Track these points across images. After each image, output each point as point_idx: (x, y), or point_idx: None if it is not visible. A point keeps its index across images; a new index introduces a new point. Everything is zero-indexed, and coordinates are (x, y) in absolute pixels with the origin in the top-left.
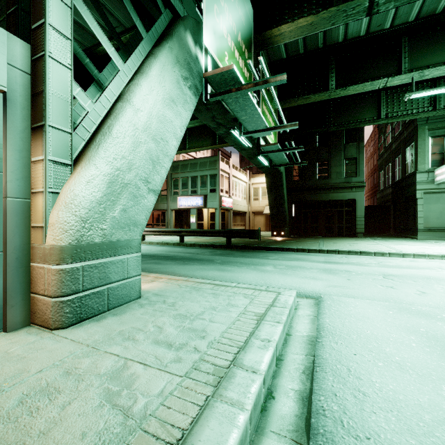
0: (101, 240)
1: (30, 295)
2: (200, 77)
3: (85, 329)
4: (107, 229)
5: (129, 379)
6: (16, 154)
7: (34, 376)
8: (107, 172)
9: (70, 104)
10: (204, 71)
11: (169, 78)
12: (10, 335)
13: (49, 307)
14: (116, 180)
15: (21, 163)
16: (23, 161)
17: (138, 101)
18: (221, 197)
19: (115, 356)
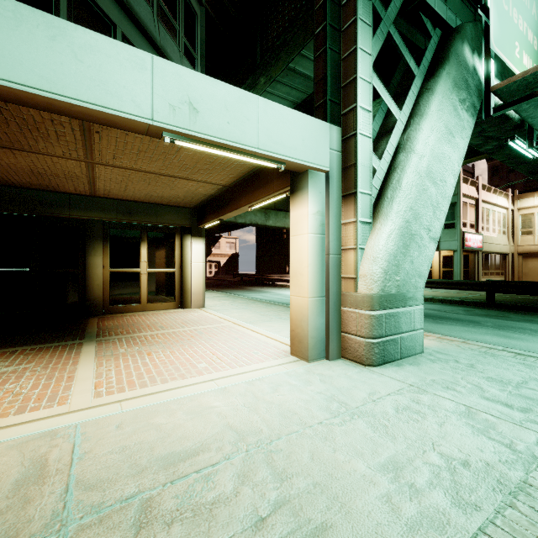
0: (396, 291)
1: (340, 333)
2: (478, 91)
3: (392, 371)
4: (399, 281)
5: (486, 423)
6: (333, 219)
7: (388, 397)
8: (399, 226)
9: (370, 169)
10: (483, 80)
11: (446, 109)
12: (333, 363)
13: (362, 346)
14: (405, 232)
15: (336, 226)
16: (337, 224)
17: (421, 148)
18: (463, 233)
19: (449, 400)
